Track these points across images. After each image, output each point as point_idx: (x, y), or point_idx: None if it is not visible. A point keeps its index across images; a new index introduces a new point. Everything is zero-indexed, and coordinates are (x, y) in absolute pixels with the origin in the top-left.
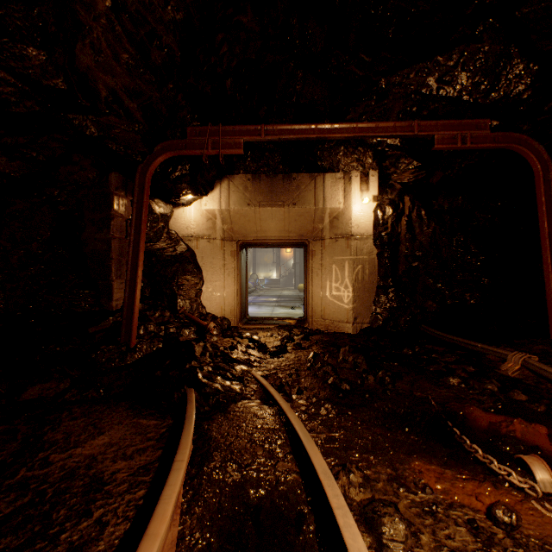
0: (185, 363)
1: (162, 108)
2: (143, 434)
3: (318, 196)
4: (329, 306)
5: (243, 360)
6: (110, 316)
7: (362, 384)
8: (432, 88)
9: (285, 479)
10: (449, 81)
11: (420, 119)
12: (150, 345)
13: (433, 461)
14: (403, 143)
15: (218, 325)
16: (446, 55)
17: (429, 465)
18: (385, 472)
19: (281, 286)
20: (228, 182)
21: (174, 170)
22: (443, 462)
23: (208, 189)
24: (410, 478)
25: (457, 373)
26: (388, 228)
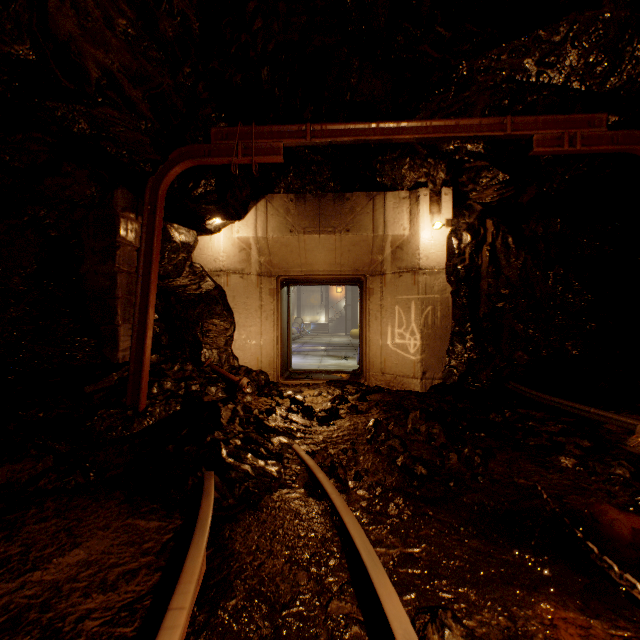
0: (206, 435)
1: (177, 101)
2: (138, 544)
3: (377, 220)
4: (391, 357)
5: (283, 429)
6: (115, 370)
7: (443, 465)
8: (530, 73)
9: (341, 638)
10: (554, 63)
11: (512, 116)
12: (165, 407)
13: (569, 604)
14: (488, 150)
15: (253, 381)
16: (550, 28)
17: (565, 610)
18: (498, 623)
19: (330, 332)
20: (266, 203)
21: (196, 185)
22: (583, 604)
23: (241, 212)
24: (540, 636)
25: (568, 448)
26: (466, 260)
